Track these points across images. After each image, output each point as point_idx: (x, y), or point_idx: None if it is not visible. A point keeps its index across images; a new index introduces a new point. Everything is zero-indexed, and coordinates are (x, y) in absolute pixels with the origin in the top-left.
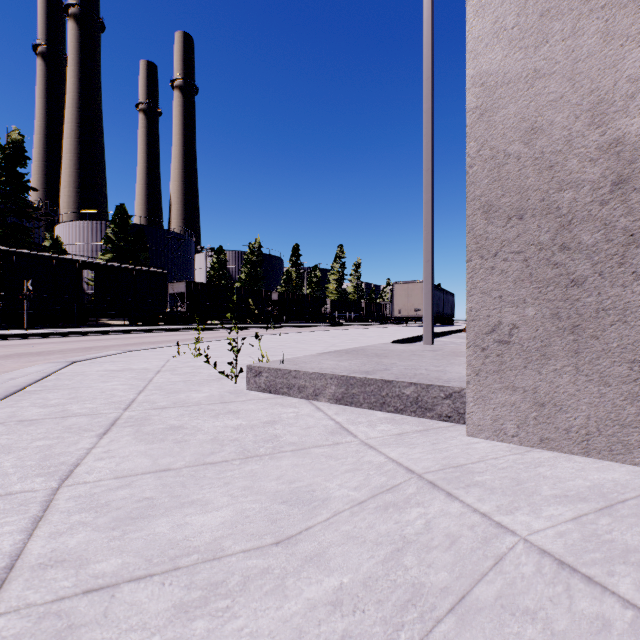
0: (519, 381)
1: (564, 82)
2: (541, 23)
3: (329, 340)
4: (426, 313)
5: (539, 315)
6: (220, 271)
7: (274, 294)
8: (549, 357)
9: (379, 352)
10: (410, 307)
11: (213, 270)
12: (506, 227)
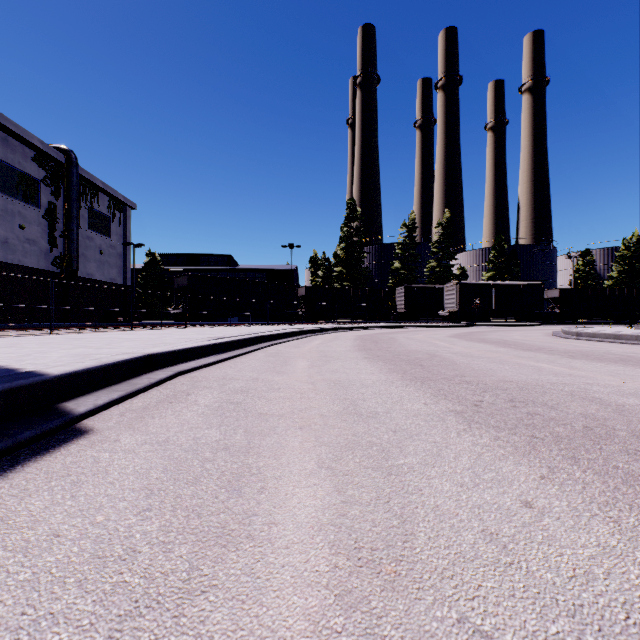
0: None
1: None
2: None
3: None
4: None
5: None
6: (586, 273)
7: None
8: None
9: None
10: None
11: (577, 272)
12: None
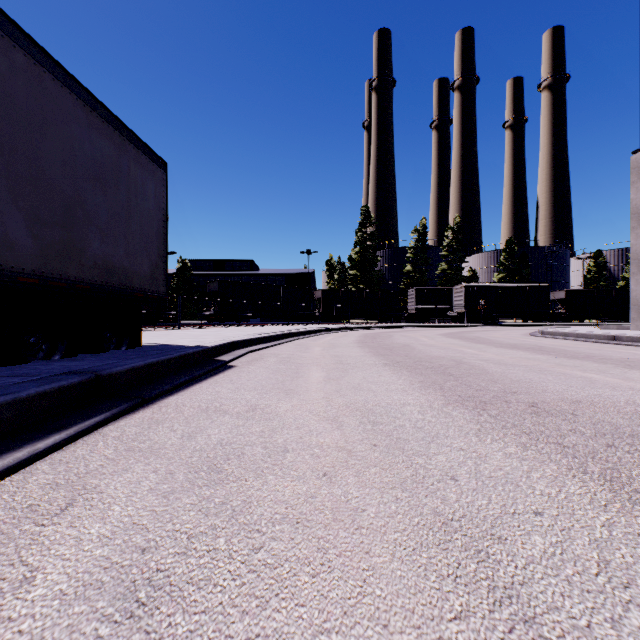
0: (634, 324)
1: (638, 292)
2: (636, 285)
3: None
4: None
5: (636, 316)
6: (597, 274)
7: None
8: (637, 321)
9: None
10: None
11: (589, 273)
12: (633, 306)
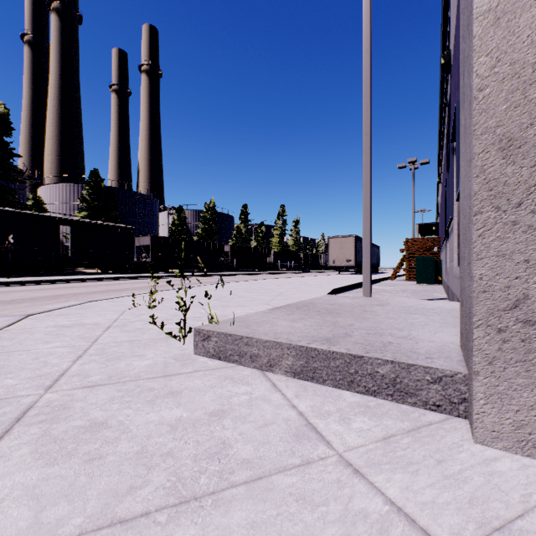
0: None
1: None
2: None
3: (275, 289)
4: (365, 265)
5: None
6: (180, 227)
7: (226, 246)
8: None
9: (329, 307)
10: (343, 258)
11: (174, 226)
12: (535, 167)
